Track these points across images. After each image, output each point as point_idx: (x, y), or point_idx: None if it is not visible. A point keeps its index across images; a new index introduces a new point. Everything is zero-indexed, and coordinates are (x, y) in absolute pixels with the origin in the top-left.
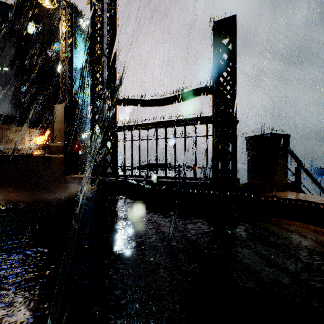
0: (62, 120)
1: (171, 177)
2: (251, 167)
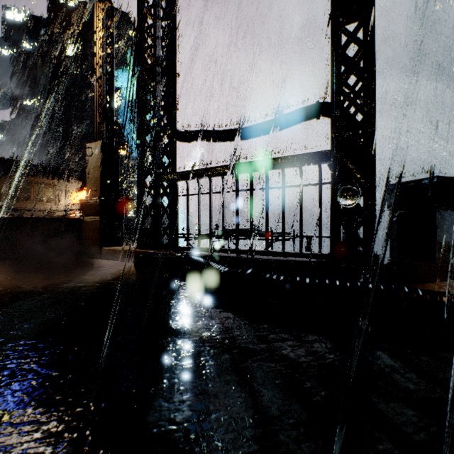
0: (97, 165)
1: (260, 252)
2: (397, 237)
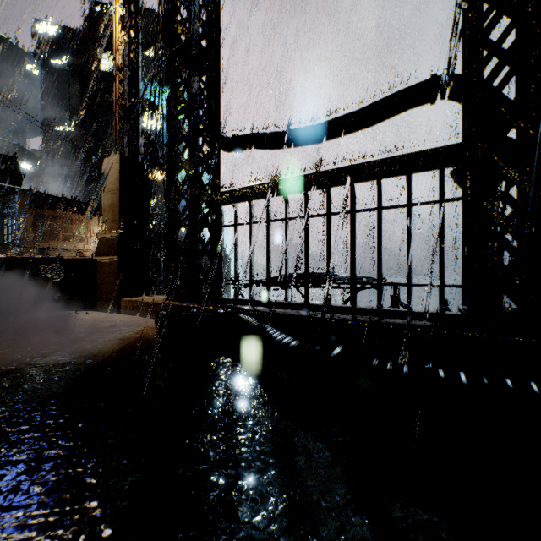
0: (116, 187)
1: (344, 308)
2: None
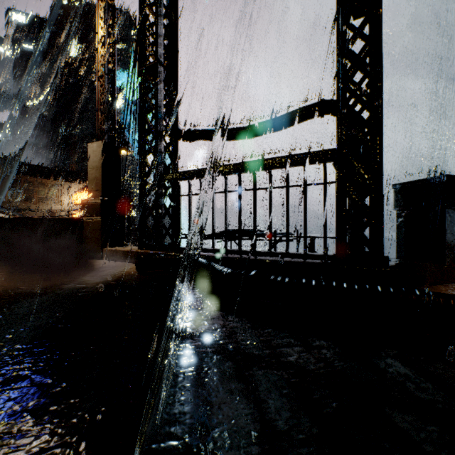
0: (99, 165)
1: (264, 252)
2: (405, 237)
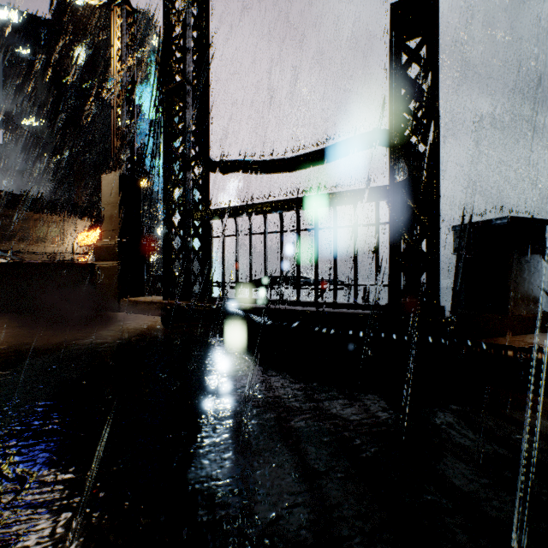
0: (115, 200)
1: (308, 303)
2: (465, 285)
